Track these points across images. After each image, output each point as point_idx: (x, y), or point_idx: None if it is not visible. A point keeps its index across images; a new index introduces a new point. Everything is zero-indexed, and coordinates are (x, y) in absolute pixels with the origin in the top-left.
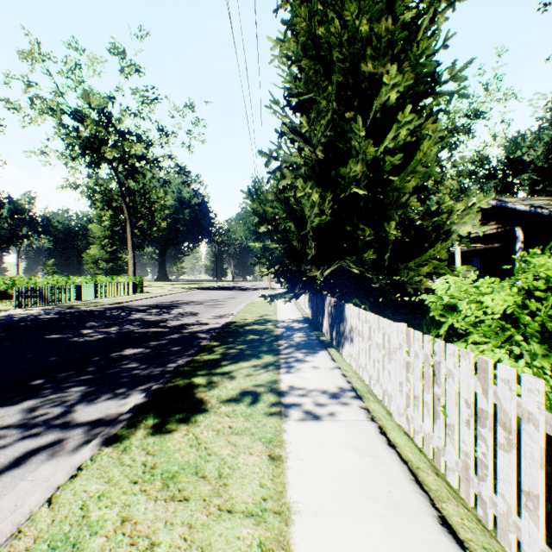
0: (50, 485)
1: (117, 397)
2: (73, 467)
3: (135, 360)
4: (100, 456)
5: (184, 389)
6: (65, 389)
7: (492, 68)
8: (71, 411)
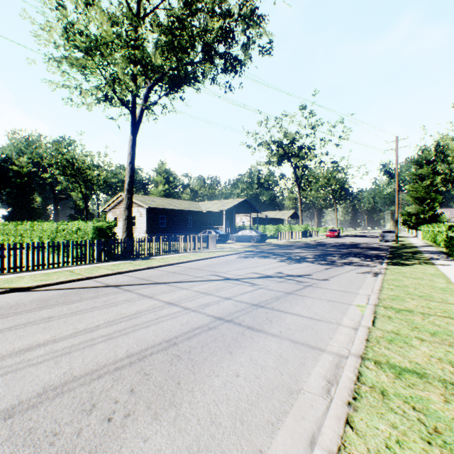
0: None
1: None
2: None
3: None
4: None
5: None
6: None
7: None
8: None
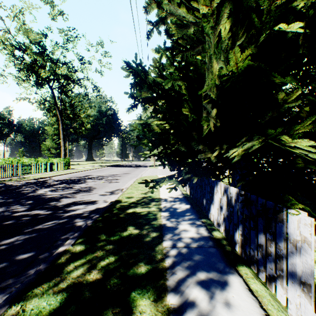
0: None
1: None
2: None
3: None
4: None
5: None
6: None
7: None
8: None
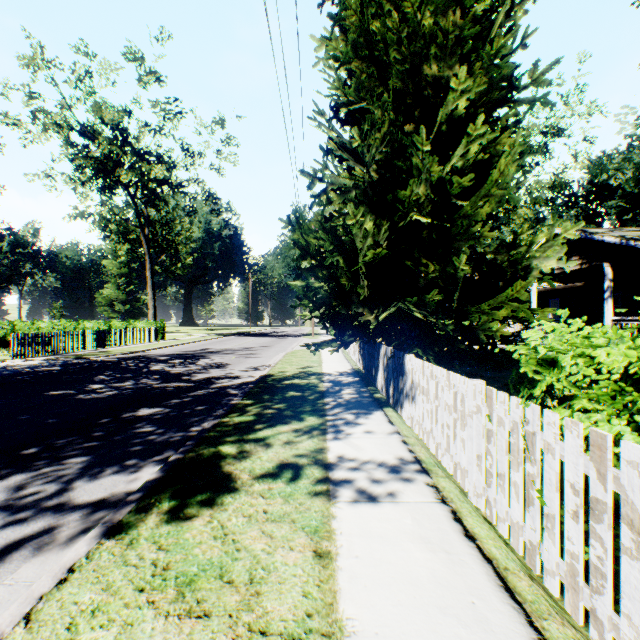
0: (30, 594)
1: (127, 470)
2: (63, 567)
3: (151, 422)
4: (98, 552)
5: (208, 460)
6: (63, 460)
7: (573, 77)
8: (67, 489)
